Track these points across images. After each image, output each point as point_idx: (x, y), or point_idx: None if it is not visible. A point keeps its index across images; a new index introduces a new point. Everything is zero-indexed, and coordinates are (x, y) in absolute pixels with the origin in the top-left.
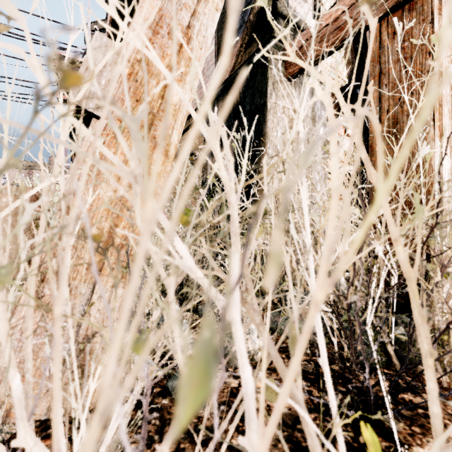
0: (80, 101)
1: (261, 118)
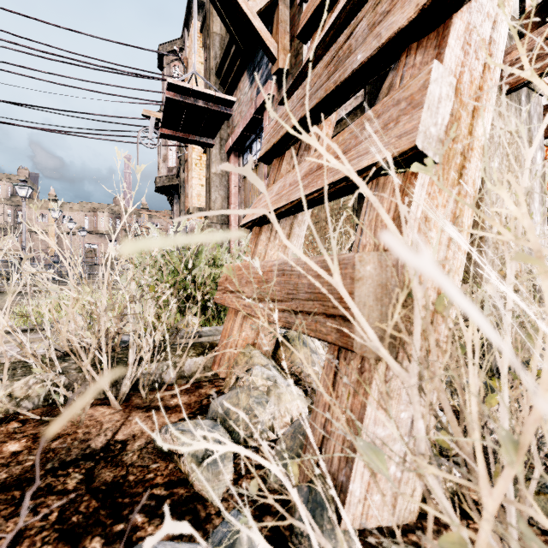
0: (424, 146)
1: None
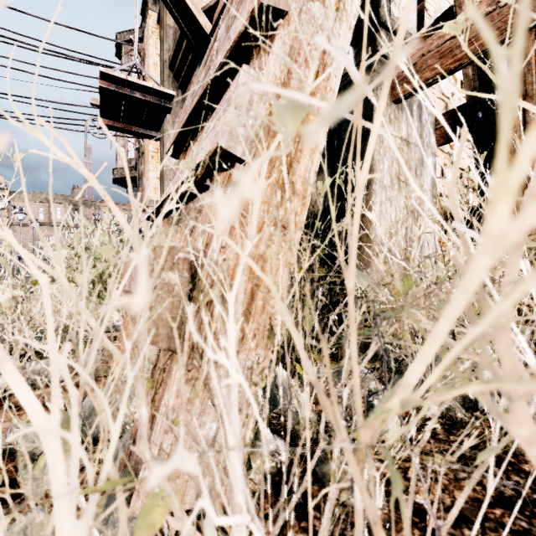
0: (230, 145)
1: (365, 148)
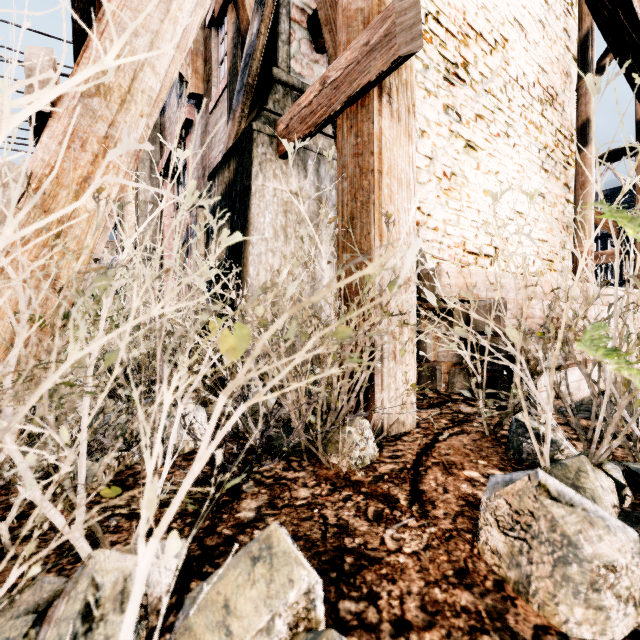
0: None
1: (247, 202)
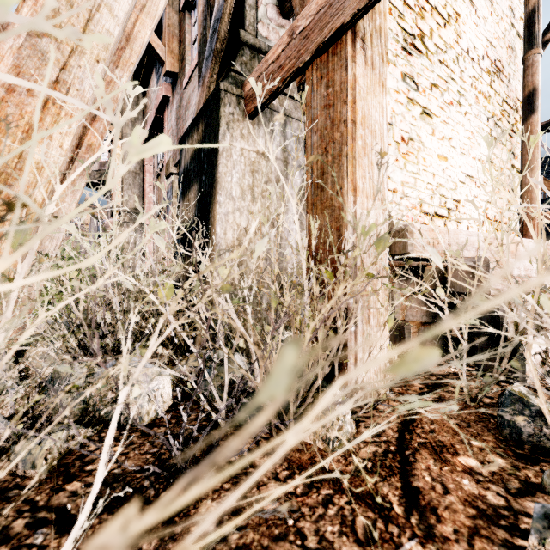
0: None
1: (214, 161)
